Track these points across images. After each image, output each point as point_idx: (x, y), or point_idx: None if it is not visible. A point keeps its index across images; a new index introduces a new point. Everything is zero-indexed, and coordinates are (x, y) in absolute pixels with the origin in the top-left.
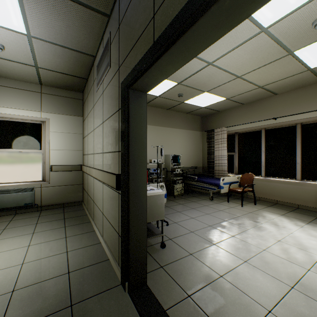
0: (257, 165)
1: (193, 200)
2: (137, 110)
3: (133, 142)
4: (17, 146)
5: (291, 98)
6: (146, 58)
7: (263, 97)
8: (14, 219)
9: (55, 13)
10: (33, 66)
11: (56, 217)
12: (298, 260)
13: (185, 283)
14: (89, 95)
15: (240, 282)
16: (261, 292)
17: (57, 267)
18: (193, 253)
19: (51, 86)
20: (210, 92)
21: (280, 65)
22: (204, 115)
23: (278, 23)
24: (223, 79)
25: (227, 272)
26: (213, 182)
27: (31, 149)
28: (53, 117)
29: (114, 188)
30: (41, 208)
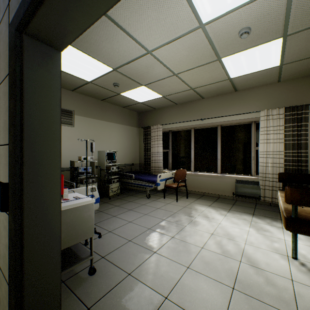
0: (188, 161)
1: (130, 200)
2: (41, 75)
3: (33, 128)
4: None
5: (214, 103)
6: None
7: (193, 99)
8: None
9: None
10: None
11: None
12: (231, 253)
13: None
14: None
15: (187, 299)
16: (209, 306)
17: None
18: (132, 272)
19: None
20: (148, 87)
21: (209, 69)
22: (141, 111)
23: (214, 21)
24: (161, 74)
25: (172, 289)
26: (151, 179)
27: None
28: None
29: None
30: None
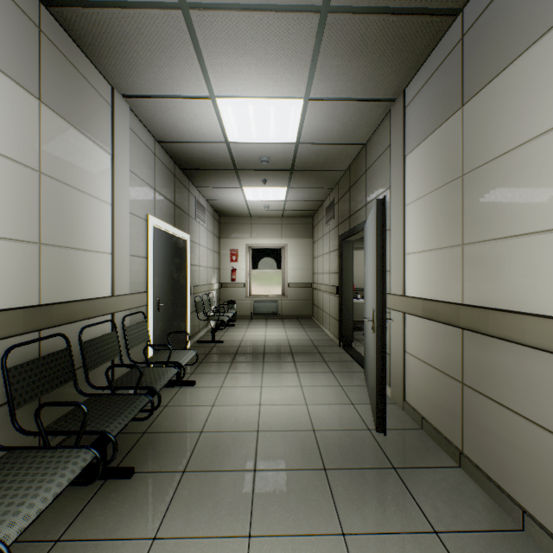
0: None
1: None
2: (347, 251)
3: (345, 268)
4: (266, 268)
5: None
6: (347, 233)
7: None
8: (267, 321)
9: (303, 193)
10: (281, 210)
11: (295, 323)
12: None
13: None
14: (319, 225)
15: None
16: None
17: (305, 338)
18: None
19: (288, 217)
20: None
21: None
22: None
23: None
24: None
25: None
26: None
27: (275, 270)
28: (290, 242)
29: (335, 294)
30: (282, 317)
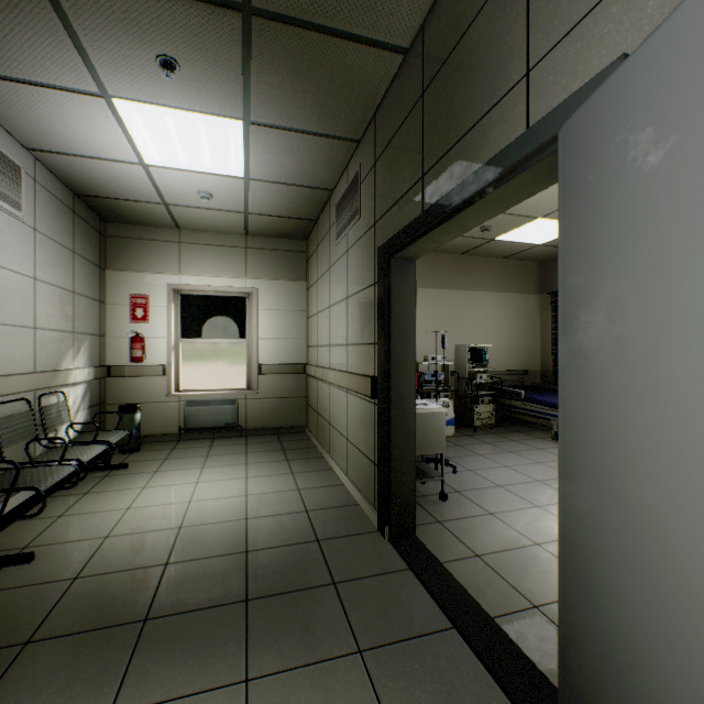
0: None
1: (514, 438)
2: (401, 286)
3: (396, 331)
4: (214, 334)
5: None
6: (413, 228)
7: None
8: (214, 444)
9: (286, 150)
10: (242, 212)
11: (271, 447)
12: None
13: (474, 542)
14: (321, 248)
15: None
16: None
17: (290, 503)
18: (495, 513)
19: (260, 235)
20: (550, 218)
21: None
22: (546, 258)
23: None
24: None
25: (549, 541)
26: None
27: (233, 339)
28: (263, 286)
29: (368, 396)
30: (246, 433)
